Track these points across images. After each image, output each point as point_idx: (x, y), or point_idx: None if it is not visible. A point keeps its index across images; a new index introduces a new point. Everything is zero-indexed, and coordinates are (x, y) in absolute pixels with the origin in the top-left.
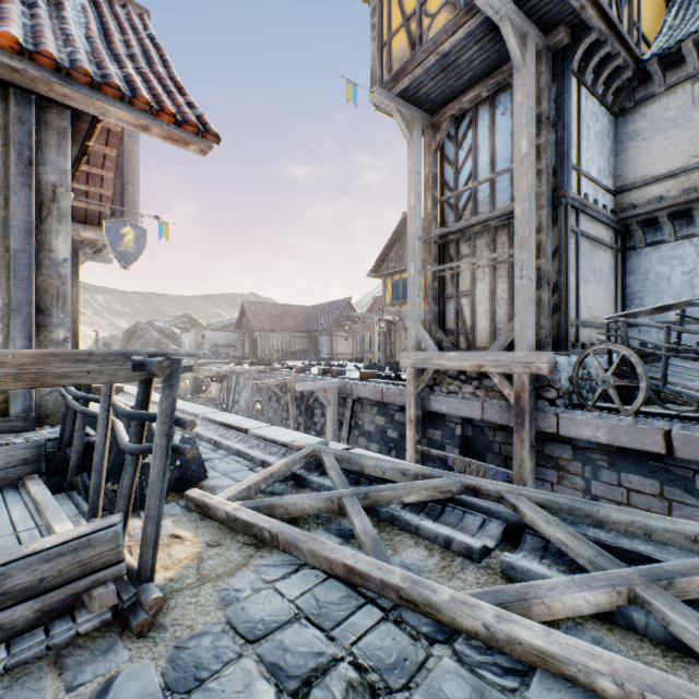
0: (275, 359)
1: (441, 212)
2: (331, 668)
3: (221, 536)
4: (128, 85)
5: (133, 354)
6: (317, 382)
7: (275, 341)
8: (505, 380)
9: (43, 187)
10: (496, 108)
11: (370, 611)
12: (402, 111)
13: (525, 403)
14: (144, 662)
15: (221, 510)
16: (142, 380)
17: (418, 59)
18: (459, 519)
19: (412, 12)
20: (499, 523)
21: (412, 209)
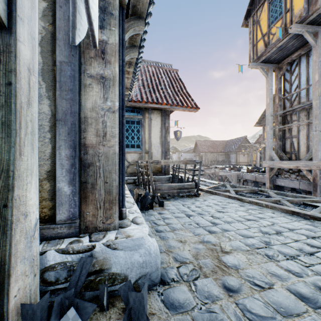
0: (210, 164)
1: (283, 102)
2: (224, 202)
3: (205, 193)
4: (181, 102)
5: (195, 160)
6: (227, 172)
7: (210, 156)
8: (308, 172)
9: (166, 127)
10: (309, 57)
11: (231, 200)
12: (263, 67)
13: (317, 182)
14: (199, 198)
15: (205, 189)
16: (194, 164)
17: (268, 50)
18: (256, 196)
19: (265, 33)
20: (264, 196)
21: (267, 104)
